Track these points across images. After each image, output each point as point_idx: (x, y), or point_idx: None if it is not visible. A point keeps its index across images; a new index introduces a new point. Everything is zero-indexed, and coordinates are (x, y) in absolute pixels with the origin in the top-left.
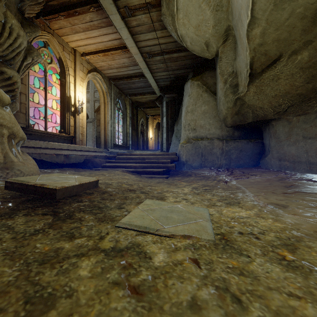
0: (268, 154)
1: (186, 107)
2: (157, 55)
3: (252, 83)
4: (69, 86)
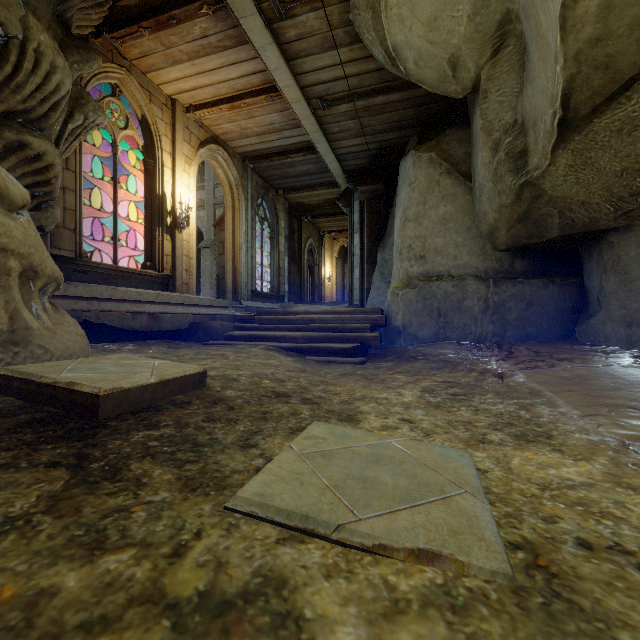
0: (598, 311)
1: (405, 210)
2: (340, 102)
3: (564, 144)
4: (162, 175)
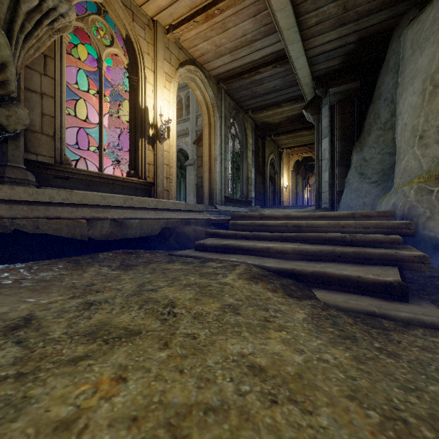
0: None
1: (432, 75)
2: None
3: None
4: (144, 90)
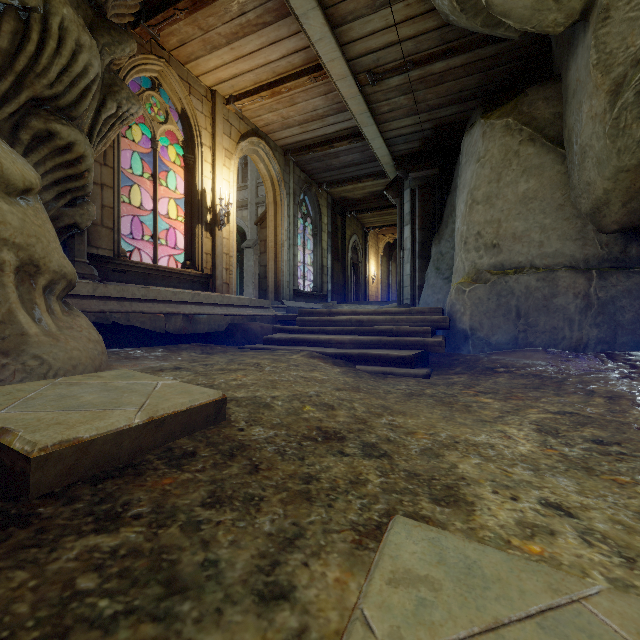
0: None
1: (471, 191)
2: (392, 74)
3: None
4: (202, 170)
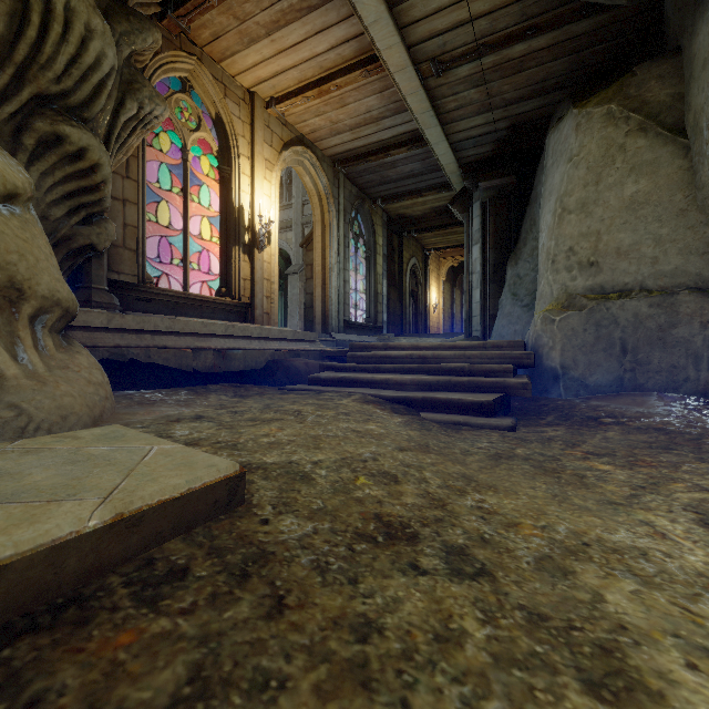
0: None
1: (561, 198)
2: (461, 62)
3: None
4: (239, 183)
